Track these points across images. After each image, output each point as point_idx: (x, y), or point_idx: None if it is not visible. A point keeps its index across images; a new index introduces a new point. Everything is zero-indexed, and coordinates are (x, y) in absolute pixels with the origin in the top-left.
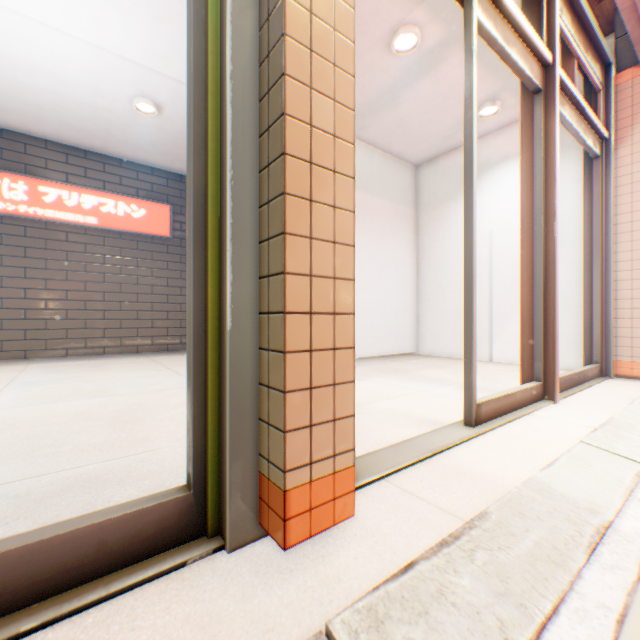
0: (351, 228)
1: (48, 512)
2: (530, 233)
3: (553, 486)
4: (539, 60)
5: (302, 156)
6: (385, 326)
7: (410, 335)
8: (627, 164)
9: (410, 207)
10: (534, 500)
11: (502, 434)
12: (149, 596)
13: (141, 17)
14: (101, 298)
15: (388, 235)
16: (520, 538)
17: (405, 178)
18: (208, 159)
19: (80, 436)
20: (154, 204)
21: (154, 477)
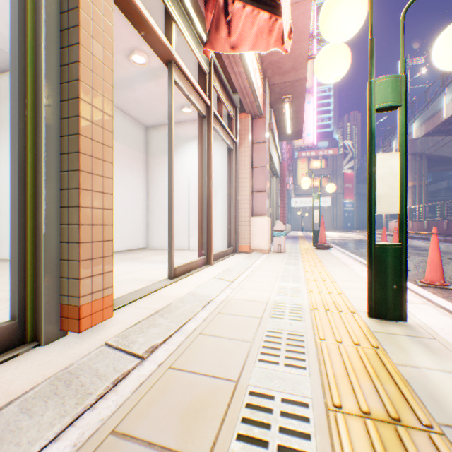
0: (112, 186)
1: None
2: (202, 184)
3: (198, 292)
4: (205, 103)
5: (88, 153)
6: (126, 230)
7: (143, 236)
8: (243, 156)
9: (143, 153)
10: (190, 297)
11: (186, 280)
12: (1, 369)
13: None
14: None
15: (128, 170)
16: (181, 308)
17: (140, 134)
18: (28, 143)
19: None
20: None
21: None
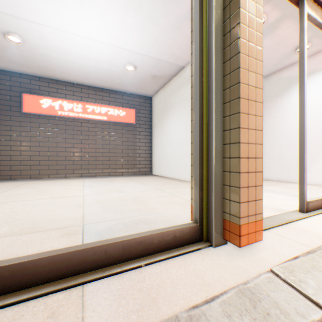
0: (261, 123)
1: (138, 229)
2: None
3: None
4: None
5: (245, 97)
6: None
7: None
8: None
9: None
10: None
11: (321, 217)
12: (193, 256)
13: (135, 32)
14: (108, 151)
15: None
16: None
17: None
18: (204, 100)
19: (127, 206)
20: (128, 109)
21: (166, 222)
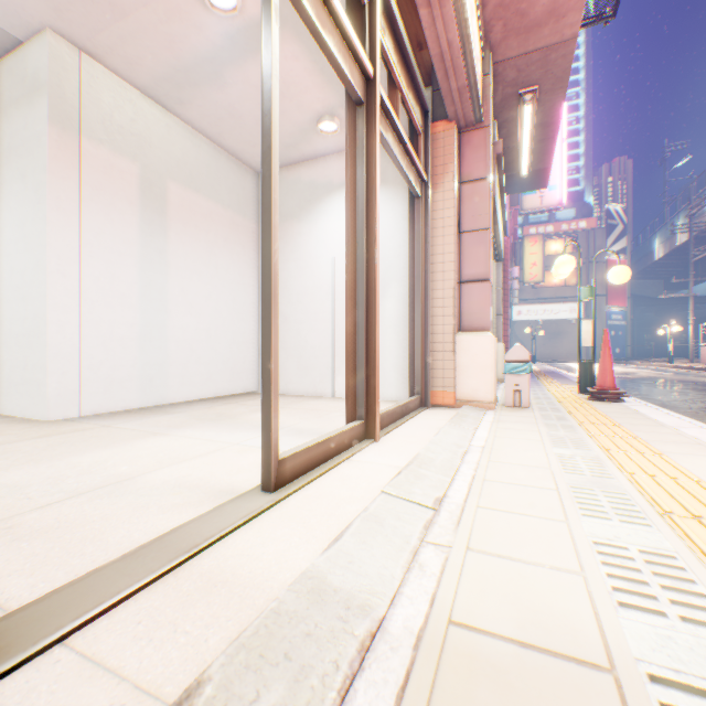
0: None
1: None
2: (355, 258)
3: (330, 577)
4: (361, 68)
5: None
6: (218, 360)
7: (251, 371)
8: (441, 209)
9: (251, 219)
10: (295, 617)
11: (307, 495)
12: None
13: None
14: None
15: (222, 248)
16: None
17: (245, 184)
18: None
19: None
20: None
21: None
